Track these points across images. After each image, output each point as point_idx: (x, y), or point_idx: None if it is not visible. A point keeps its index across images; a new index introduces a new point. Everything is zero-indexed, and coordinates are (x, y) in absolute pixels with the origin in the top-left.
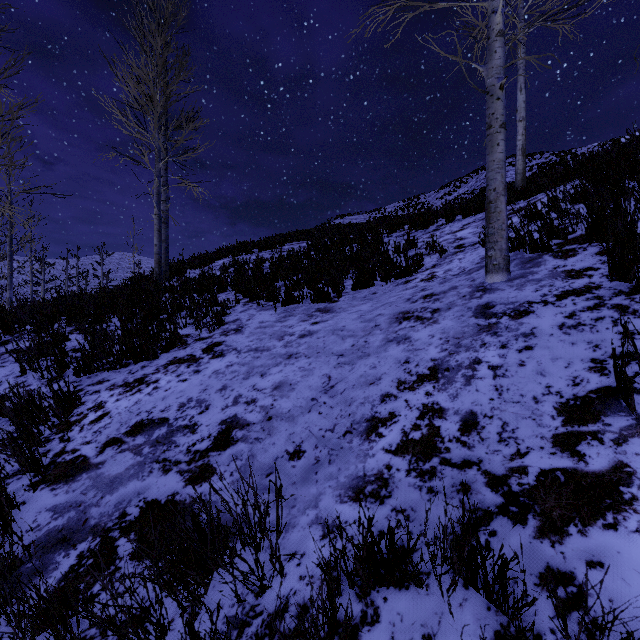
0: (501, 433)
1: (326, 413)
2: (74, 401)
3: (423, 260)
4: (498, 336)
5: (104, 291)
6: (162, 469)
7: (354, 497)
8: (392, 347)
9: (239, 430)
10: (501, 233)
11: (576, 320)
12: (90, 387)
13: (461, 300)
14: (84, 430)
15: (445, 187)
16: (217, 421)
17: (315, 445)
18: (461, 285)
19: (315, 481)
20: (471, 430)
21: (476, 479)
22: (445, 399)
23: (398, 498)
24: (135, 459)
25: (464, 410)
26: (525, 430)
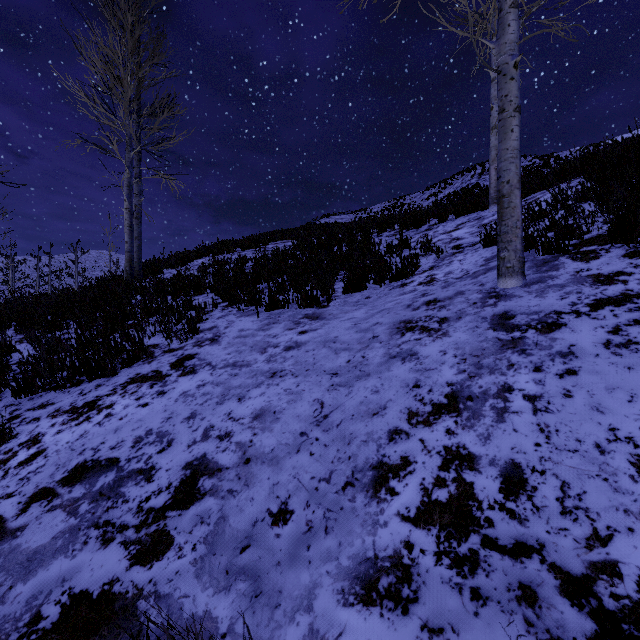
0: (562, 499)
1: (319, 454)
2: (2, 434)
3: (419, 261)
4: (528, 355)
5: (65, 293)
6: (101, 538)
7: (364, 596)
8: (396, 365)
9: (208, 478)
10: (516, 231)
11: (624, 337)
12: (29, 412)
13: (472, 308)
14: (8, 476)
15: (430, 188)
16: (180, 464)
17: (306, 502)
18: (468, 290)
19: (307, 562)
20: (518, 492)
21: (542, 579)
22: (474, 441)
23: (429, 605)
24: (67, 522)
25: (502, 459)
26: (597, 497)
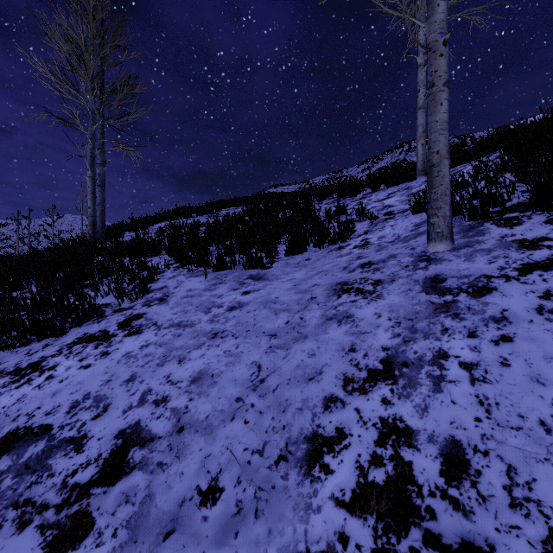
0: (510, 488)
1: (254, 422)
2: None
3: (355, 226)
4: (461, 319)
5: (29, 254)
6: (18, 521)
7: None
8: (333, 327)
9: (138, 449)
10: (445, 199)
11: None
12: None
13: (404, 271)
14: None
15: (364, 163)
16: (113, 432)
17: (237, 478)
18: (400, 253)
19: (234, 552)
20: (461, 476)
21: None
22: (411, 413)
23: None
24: None
25: (442, 435)
26: (549, 487)
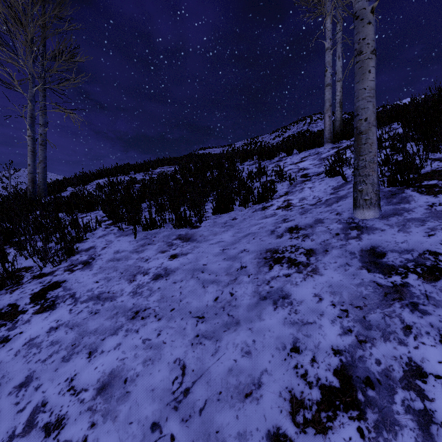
0: None
1: None
2: None
3: (276, 187)
4: (423, 313)
5: None
6: None
7: None
8: (268, 311)
9: None
10: (373, 166)
11: None
12: None
13: (336, 240)
14: None
15: (275, 132)
16: None
17: None
18: (327, 218)
19: None
20: None
21: None
22: None
23: None
24: None
25: None
26: None
